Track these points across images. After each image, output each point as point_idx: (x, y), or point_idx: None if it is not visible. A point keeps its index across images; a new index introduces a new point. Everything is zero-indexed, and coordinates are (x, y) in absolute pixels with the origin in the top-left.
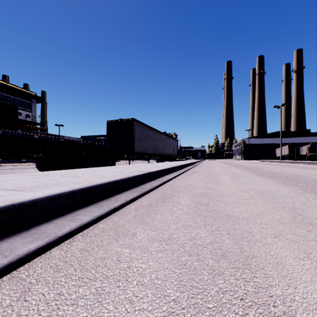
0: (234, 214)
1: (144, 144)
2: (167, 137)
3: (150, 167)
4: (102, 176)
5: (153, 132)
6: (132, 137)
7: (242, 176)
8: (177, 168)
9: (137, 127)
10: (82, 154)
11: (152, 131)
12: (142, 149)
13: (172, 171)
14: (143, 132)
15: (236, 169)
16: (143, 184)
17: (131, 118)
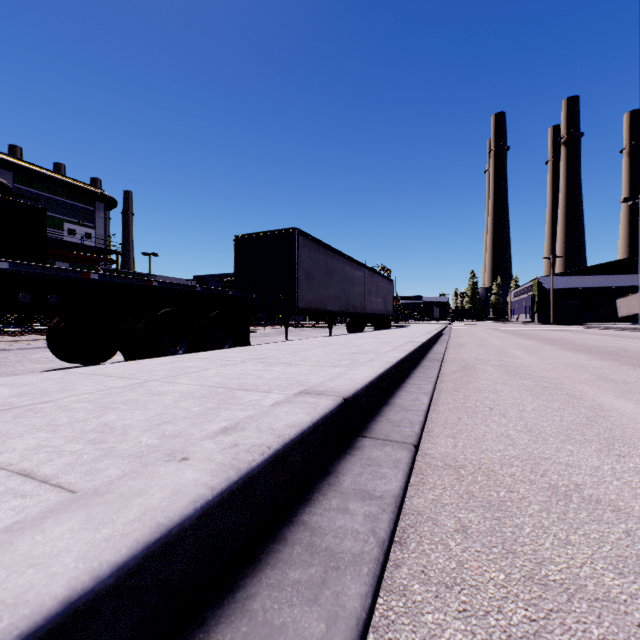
0: None
1: (321, 289)
2: (372, 275)
3: (340, 356)
4: (102, 451)
5: (342, 263)
6: (292, 273)
7: None
8: (415, 355)
9: (304, 248)
10: (155, 315)
11: (338, 258)
12: (316, 301)
13: (406, 368)
14: (319, 260)
15: (575, 354)
16: (326, 482)
17: (290, 228)
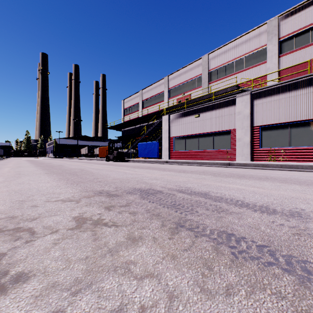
0: (3, 167)
1: None
2: None
3: None
4: None
5: None
6: None
7: (22, 164)
8: None
9: None
10: None
11: None
12: None
13: None
14: None
15: (27, 162)
16: None
17: None
